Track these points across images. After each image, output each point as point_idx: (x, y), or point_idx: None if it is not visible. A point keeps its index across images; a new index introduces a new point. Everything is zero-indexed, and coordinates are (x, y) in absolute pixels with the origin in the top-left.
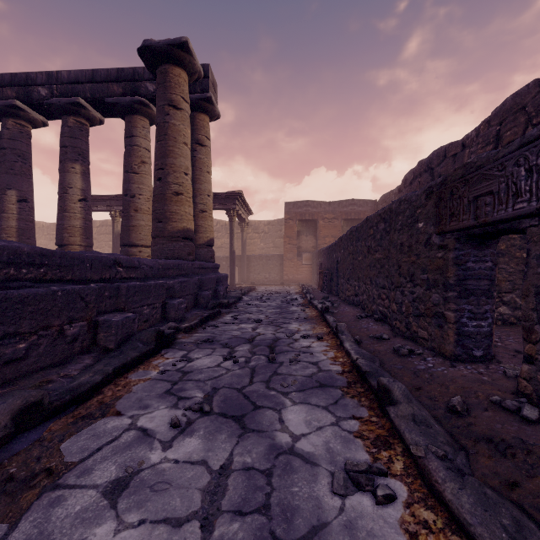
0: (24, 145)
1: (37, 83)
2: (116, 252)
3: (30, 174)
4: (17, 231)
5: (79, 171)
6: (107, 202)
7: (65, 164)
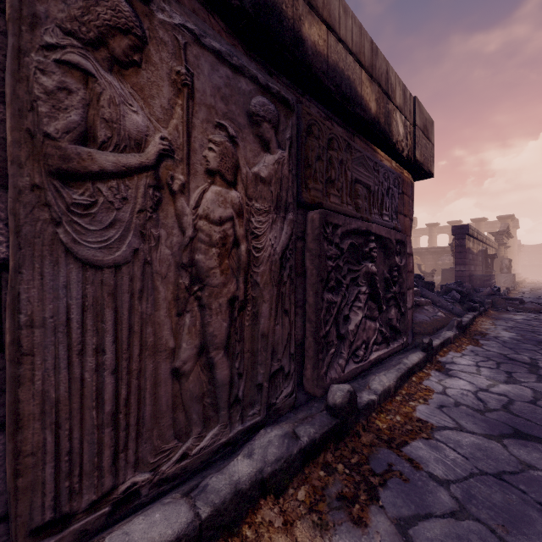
0: None
1: None
2: None
3: None
4: None
5: None
6: None
7: None
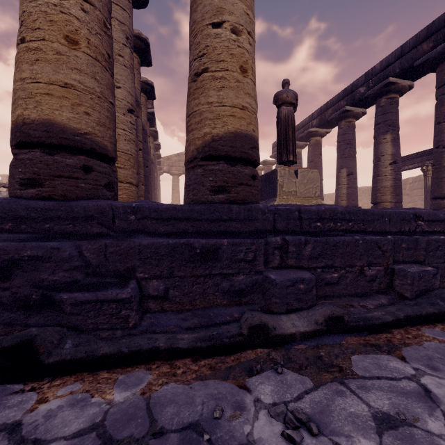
0: (350, 135)
1: (358, 86)
2: (428, 205)
3: (354, 154)
4: (346, 196)
5: (389, 140)
6: (418, 158)
7: (378, 138)
